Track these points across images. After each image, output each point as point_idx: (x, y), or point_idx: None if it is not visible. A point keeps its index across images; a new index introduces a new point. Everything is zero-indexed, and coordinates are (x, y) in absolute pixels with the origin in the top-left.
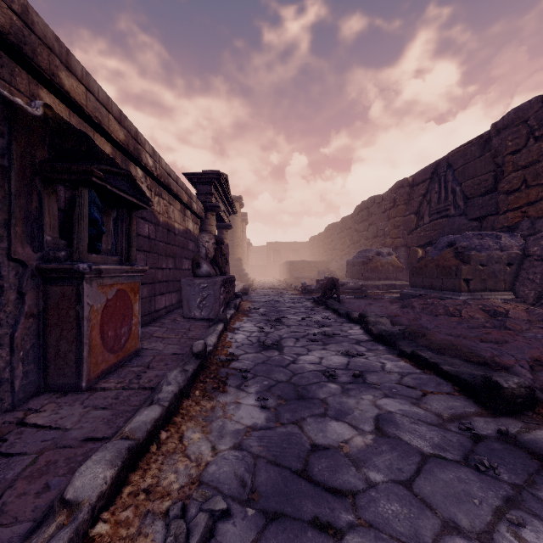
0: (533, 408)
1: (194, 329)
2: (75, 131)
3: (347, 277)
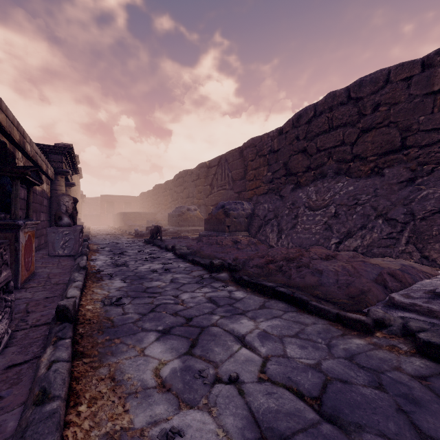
0: (223, 269)
1: (64, 261)
2: (1, 143)
3: (168, 224)
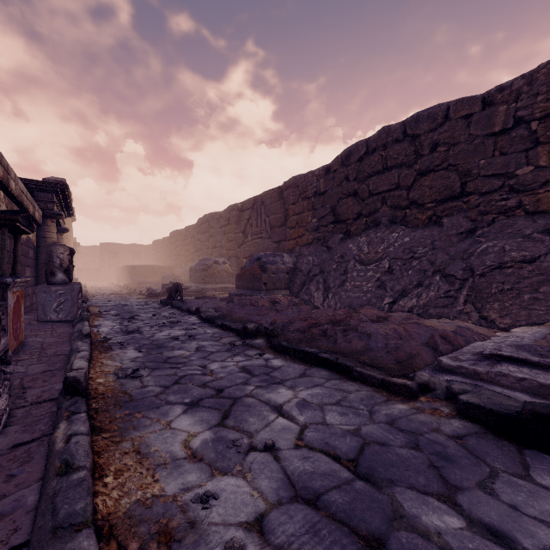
0: (258, 334)
1: (59, 328)
2: None
3: (190, 281)
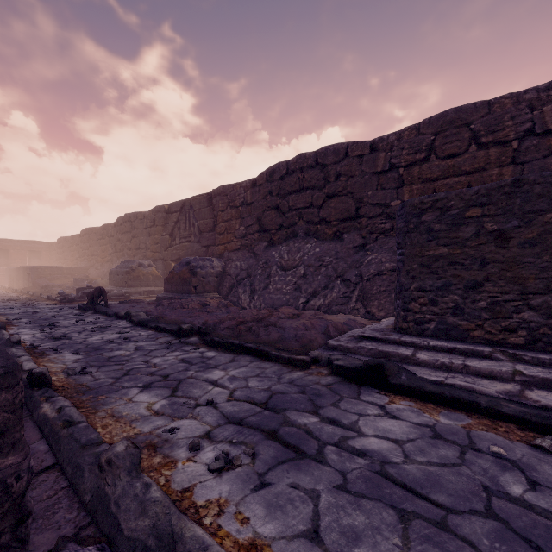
0: (192, 333)
1: None
2: None
3: (111, 284)
